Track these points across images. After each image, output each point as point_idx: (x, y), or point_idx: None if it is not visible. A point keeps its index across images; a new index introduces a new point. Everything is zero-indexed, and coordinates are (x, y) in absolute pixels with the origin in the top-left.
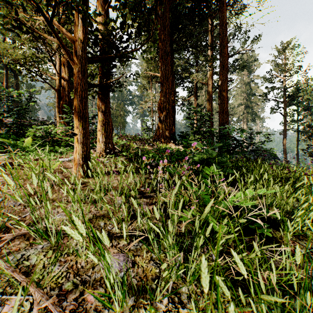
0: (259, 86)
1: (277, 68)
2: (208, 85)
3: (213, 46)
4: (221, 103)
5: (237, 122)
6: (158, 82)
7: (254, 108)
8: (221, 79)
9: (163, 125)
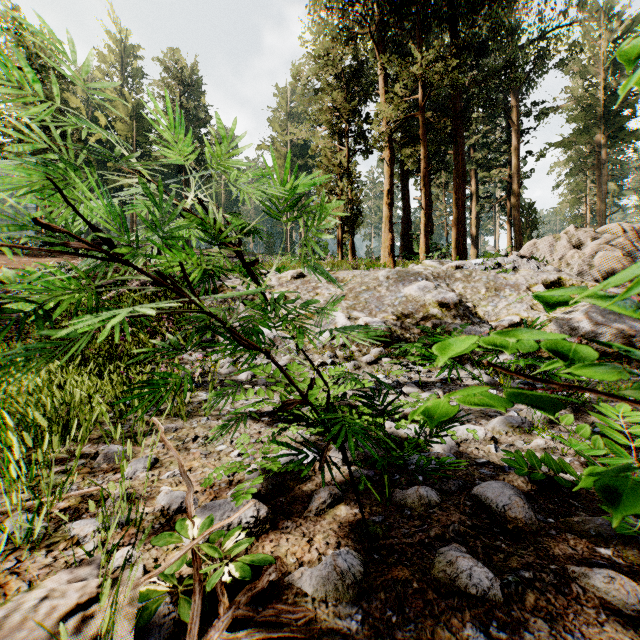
0: None
1: None
2: (512, 181)
3: None
4: None
5: None
6: None
7: None
8: None
9: (402, 247)
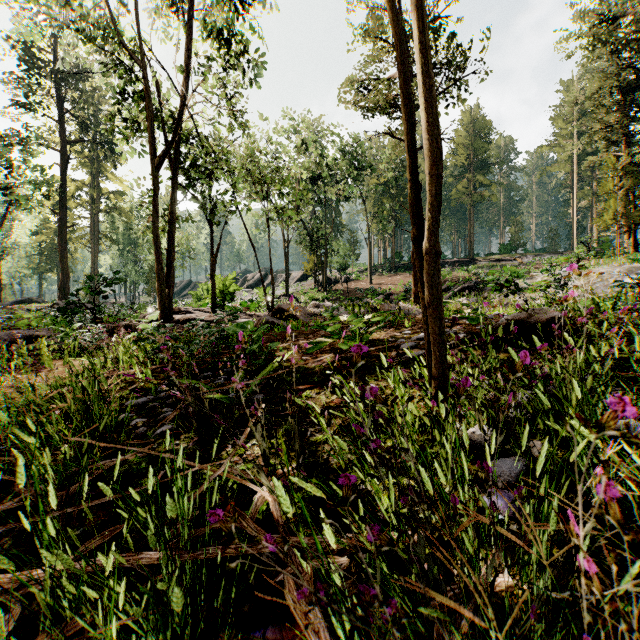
0: None
1: None
2: None
3: None
4: None
5: None
6: None
7: None
8: None
9: None
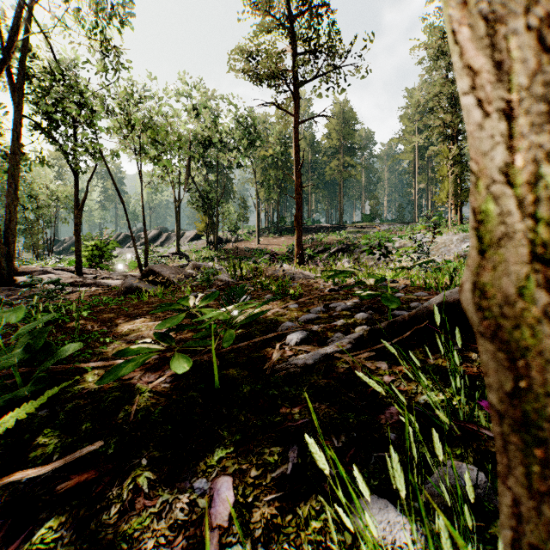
0: None
1: None
2: None
3: None
4: None
5: None
6: None
7: None
8: None
9: None
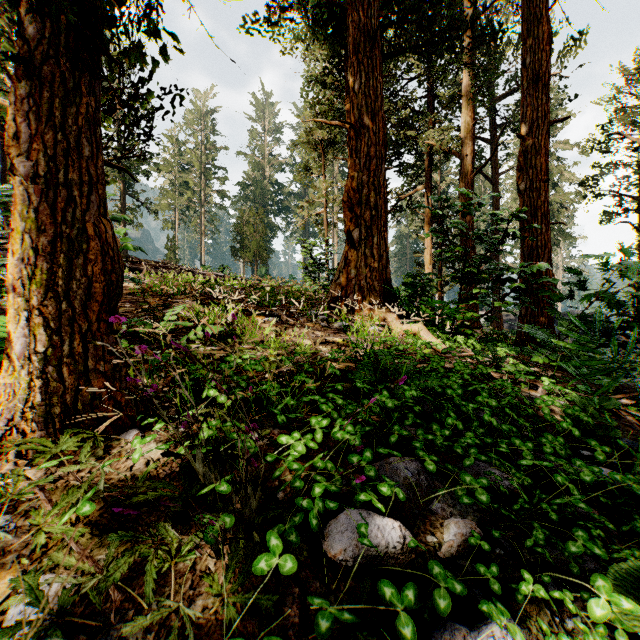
0: (569, 166)
1: (624, 118)
2: (463, 157)
3: (499, 31)
4: (528, 190)
5: (516, 247)
6: (339, 158)
7: (557, 215)
8: (530, 120)
9: (359, 255)
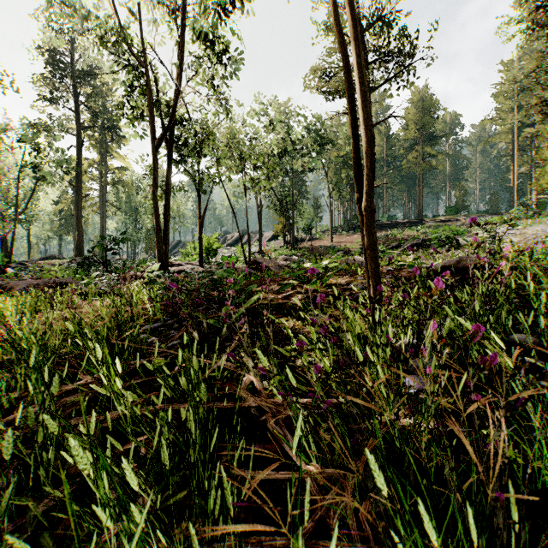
0: None
1: None
2: None
3: None
4: None
5: None
6: None
7: None
8: None
9: None
